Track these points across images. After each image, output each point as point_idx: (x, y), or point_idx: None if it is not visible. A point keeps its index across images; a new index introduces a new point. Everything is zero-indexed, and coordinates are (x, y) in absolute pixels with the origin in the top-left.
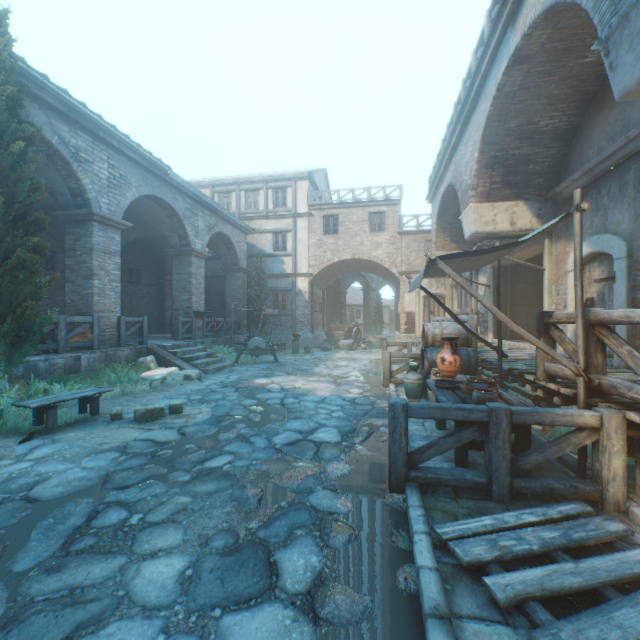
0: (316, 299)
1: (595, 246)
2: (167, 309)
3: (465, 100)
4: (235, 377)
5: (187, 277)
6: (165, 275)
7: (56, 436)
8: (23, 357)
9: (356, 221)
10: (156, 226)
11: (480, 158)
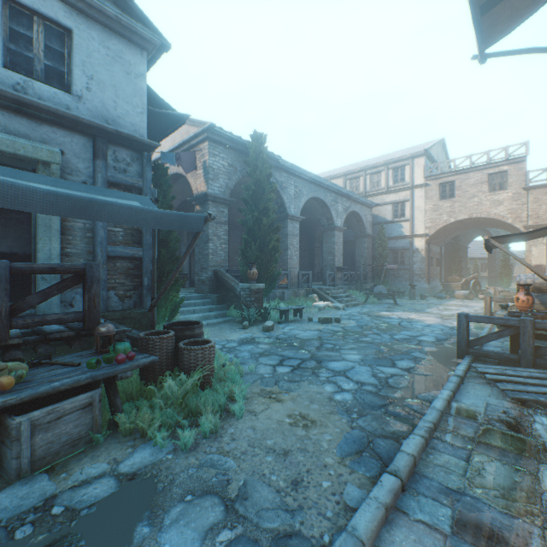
0: (432, 255)
1: None
2: (315, 266)
3: None
4: (366, 310)
5: (331, 245)
6: (314, 243)
7: (289, 324)
8: (271, 289)
9: (473, 184)
10: (313, 214)
11: None
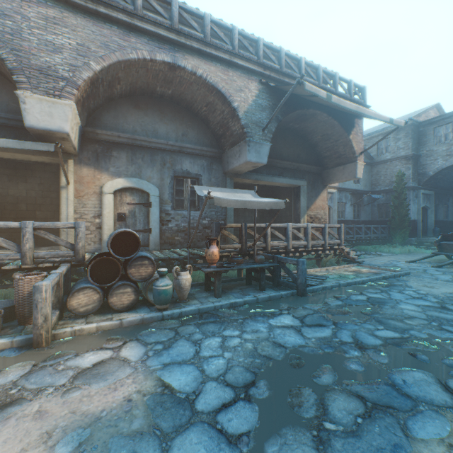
0: None
1: (137, 184)
2: None
3: None
4: None
5: None
6: None
7: None
8: None
9: None
10: None
11: (98, 73)
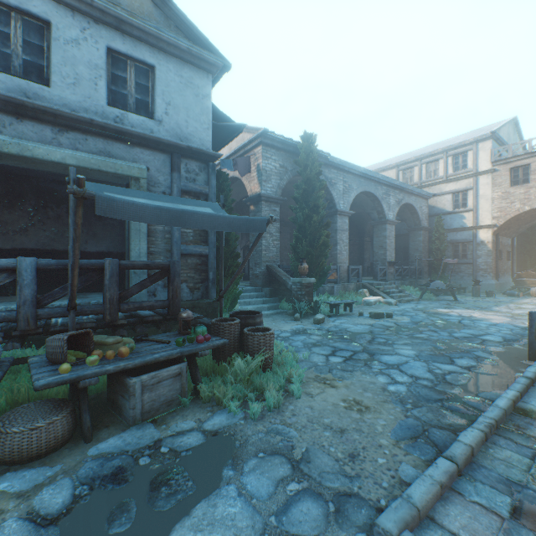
0: (501, 248)
1: None
2: (365, 260)
3: None
4: (421, 306)
5: (382, 239)
6: (363, 237)
7: (339, 317)
8: (321, 283)
9: None
10: (363, 208)
11: None
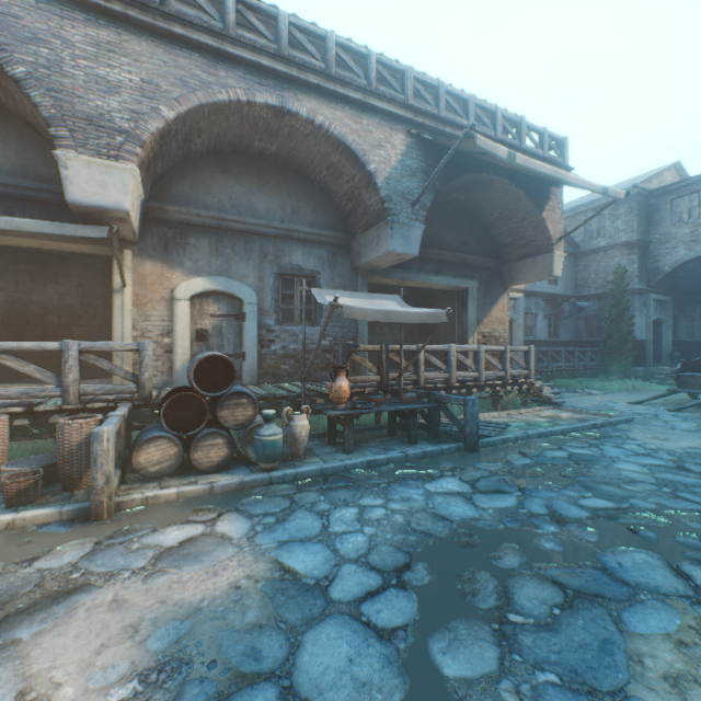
0: None
1: (224, 286)
2: None
3: (152, 8)
4: None
5: None
6: None
7: None
8: None
9: None
10: None
11: (171, 122)
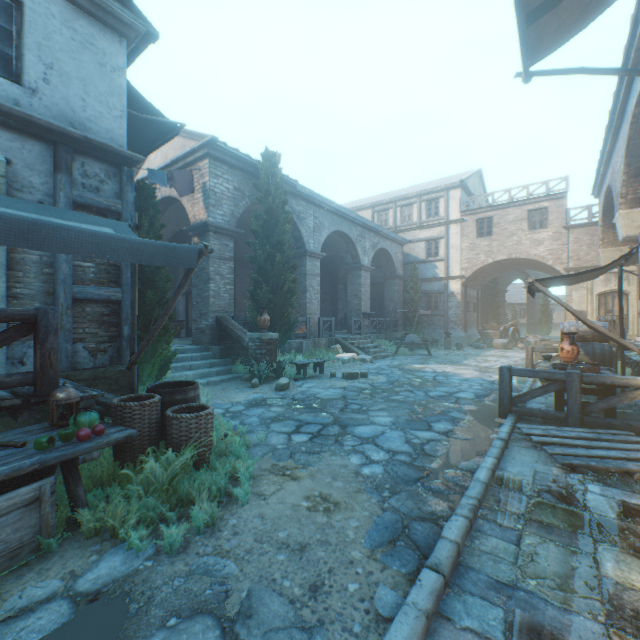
0: (469, 299)
1: None
2: (338, 311)
3: (611, 117)
4: (397, 362)
5: (357, 287)
6: (337, 284)
7: (308, 380)
8: (287, 339)
9: (512, 221)
10: (336, 250)
11: (626, 170)
